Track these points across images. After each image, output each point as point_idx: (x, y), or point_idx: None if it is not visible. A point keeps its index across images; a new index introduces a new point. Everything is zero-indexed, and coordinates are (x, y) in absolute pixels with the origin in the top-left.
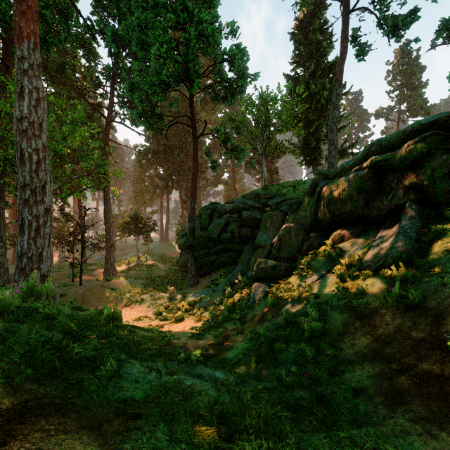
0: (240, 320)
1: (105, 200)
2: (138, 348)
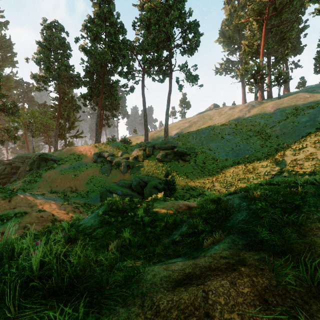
0: None
1: None
2: None
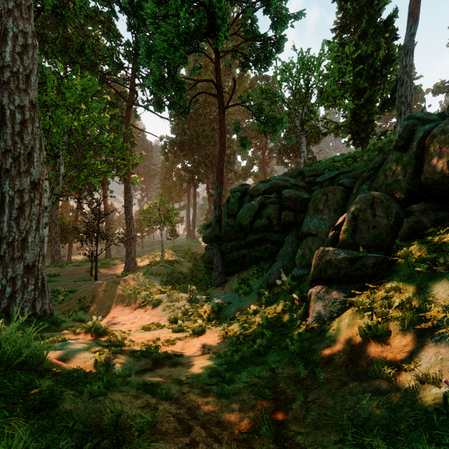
0: (300, 357)
1: (125, 189)
2: None
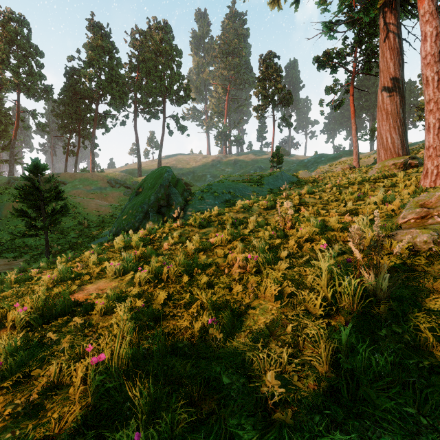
0: None
1: None
2: None
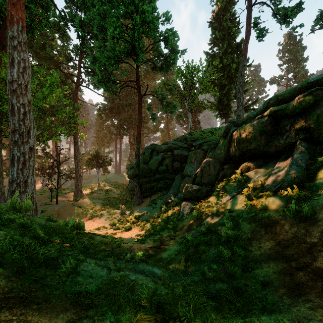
0: (172, 229)
1: (74, 143)
2: (95, 250)
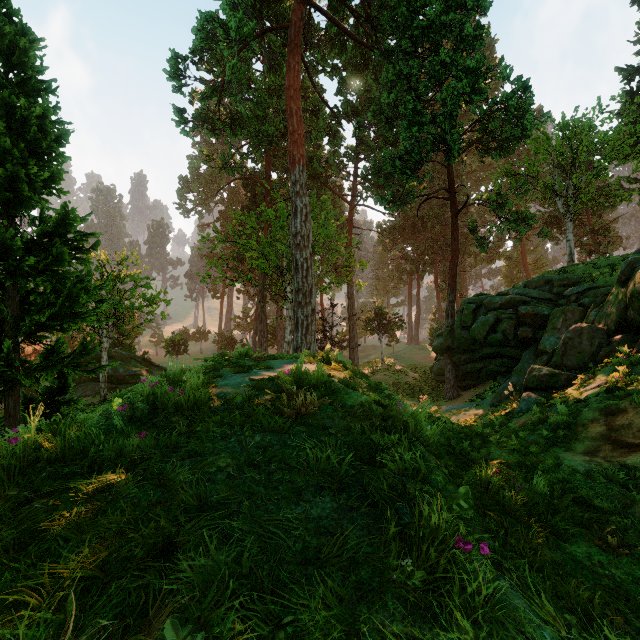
0: (499, 426)
1: (348, 295)
2: None
